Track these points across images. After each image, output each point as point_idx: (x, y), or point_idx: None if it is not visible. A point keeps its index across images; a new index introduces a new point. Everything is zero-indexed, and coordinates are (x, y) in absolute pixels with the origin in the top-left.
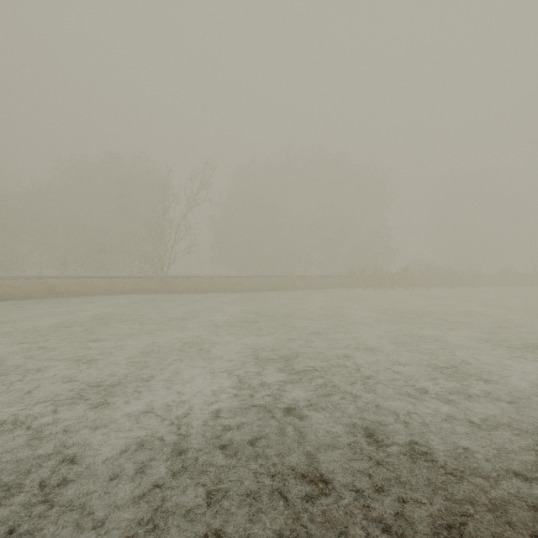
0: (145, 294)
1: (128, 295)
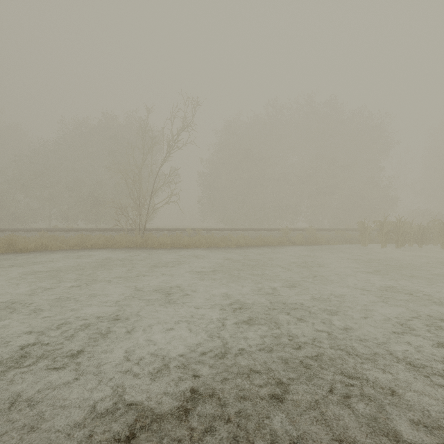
0: (113, 251)
1: (92, 252)
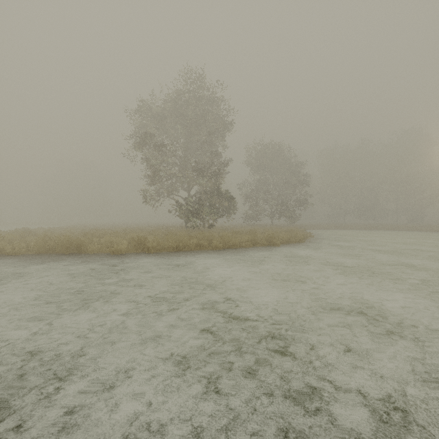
0: None
1: None
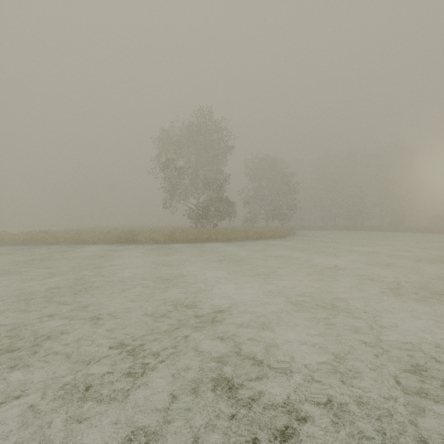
0: None
1: None
